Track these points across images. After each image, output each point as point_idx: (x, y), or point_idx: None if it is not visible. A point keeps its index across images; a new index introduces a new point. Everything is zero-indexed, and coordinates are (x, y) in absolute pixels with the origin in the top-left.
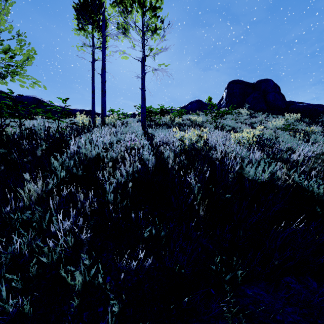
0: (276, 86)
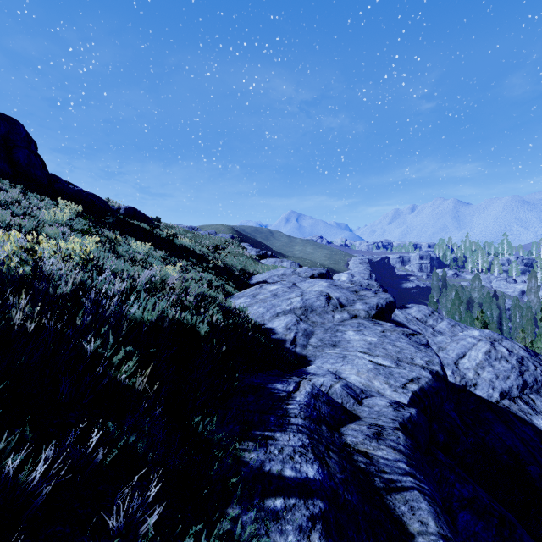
0: (31, 140)
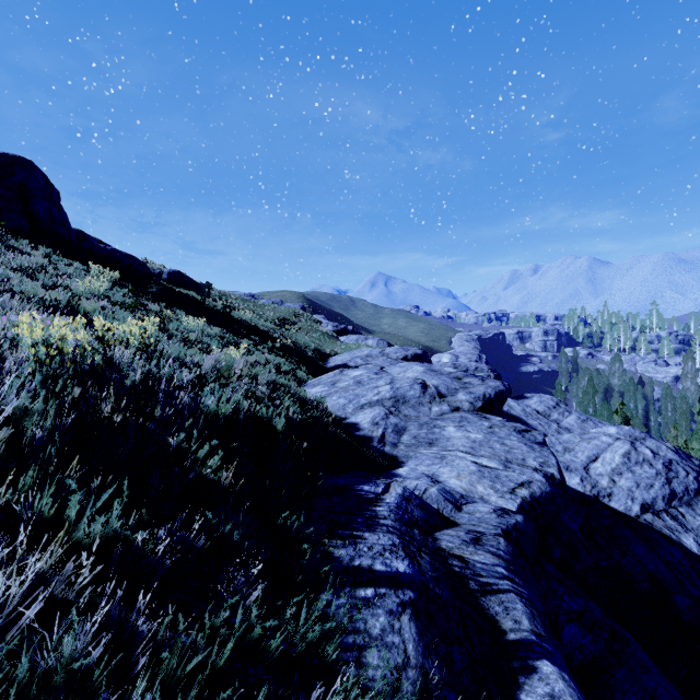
0: (53, 188)
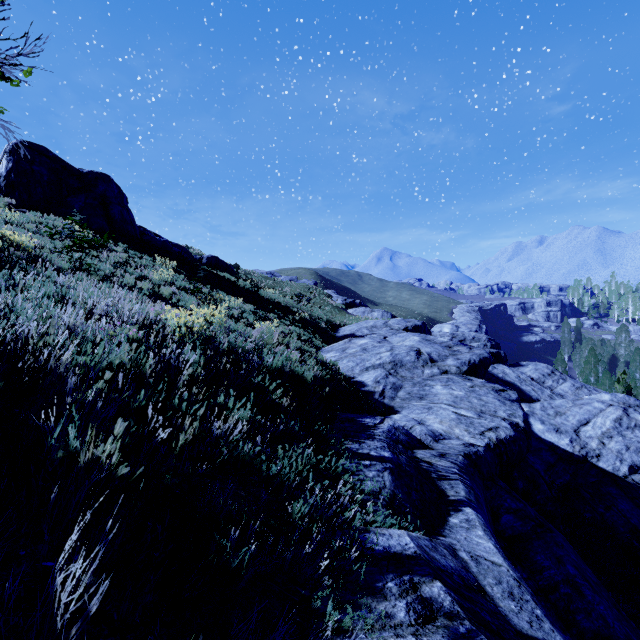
0: (123, 195)
